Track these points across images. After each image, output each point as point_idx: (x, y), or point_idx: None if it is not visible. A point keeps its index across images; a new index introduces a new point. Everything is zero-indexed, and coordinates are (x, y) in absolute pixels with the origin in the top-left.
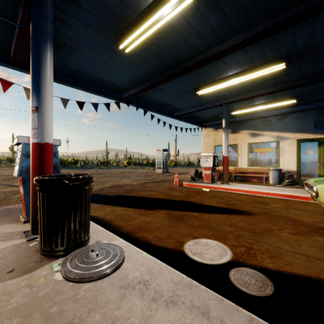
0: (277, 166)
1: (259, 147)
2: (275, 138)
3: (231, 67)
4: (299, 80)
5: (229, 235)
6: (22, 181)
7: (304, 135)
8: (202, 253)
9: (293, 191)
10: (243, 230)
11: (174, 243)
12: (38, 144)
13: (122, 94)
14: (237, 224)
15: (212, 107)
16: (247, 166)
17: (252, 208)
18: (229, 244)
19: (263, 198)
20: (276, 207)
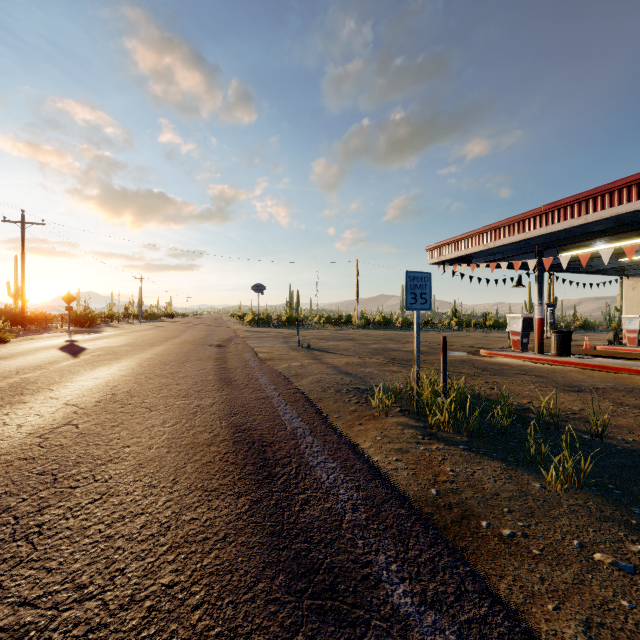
0: None
1: None
2: None
3: None
4: None
5: None
6: (519, 334)
7: None
8: None
9: None
10: None
11: None
12: (541, 318)
13: None
14: None
15: (639, 264)
16: None
17: None
18: None
19: None
20: None
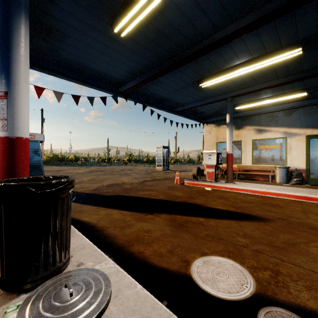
0: (284, 163)
1: (265, 144)
2: (282, 134)
3: (239, 55)
4: (314, 70)
5: (244, 250)
6: None
7: (314, 131)
8: (215, 279)
9: (307, 192)
10: (261, 243)
11: (178, 263)
12: (8, 139)
13: (120, 88)
14: (251, 234)
15: (216, 101)
16: (251, 164)
17: (265, 212)
18: (248, 265)
19: (274, 199)
20: (292, 211)
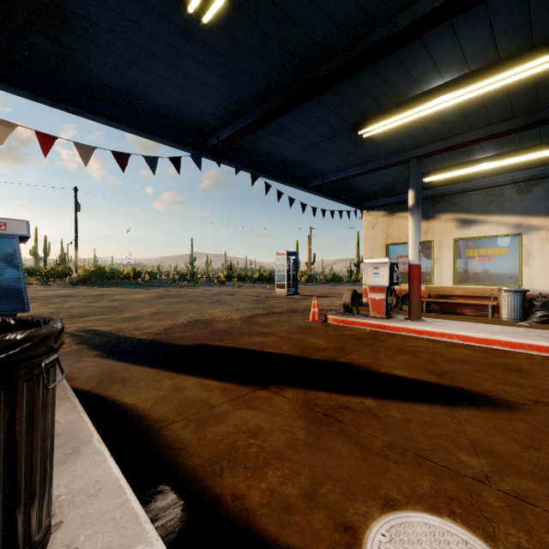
0: (516, 284)
1: (479, 247)
2: (512, 228)
3: (441, 65)
4: None
5: (485, 493)
6: None
7: None
8: None
9: None
10: (519, 472)
11: (330, 534)
12: None
13: (207, 140)
14: (489, 444)
15: (388, 167)
16: (452, 284)
17: (501, 385)
18: (508, 547)
19: (508, 355)
20: None
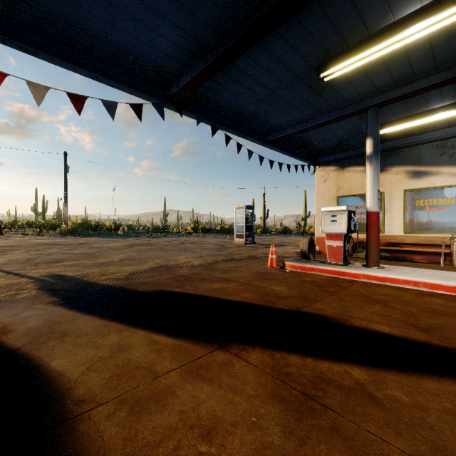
0: None
1: (429, 197)
2: None
3: None
4: None
5: None
6: None
7: None
8: None
9: None
10: None
11: None
12: None
13: (168, 89)
14: None
15: (345, 117)
16: (402, 233)
17: None
18: None
19: None
20: None
